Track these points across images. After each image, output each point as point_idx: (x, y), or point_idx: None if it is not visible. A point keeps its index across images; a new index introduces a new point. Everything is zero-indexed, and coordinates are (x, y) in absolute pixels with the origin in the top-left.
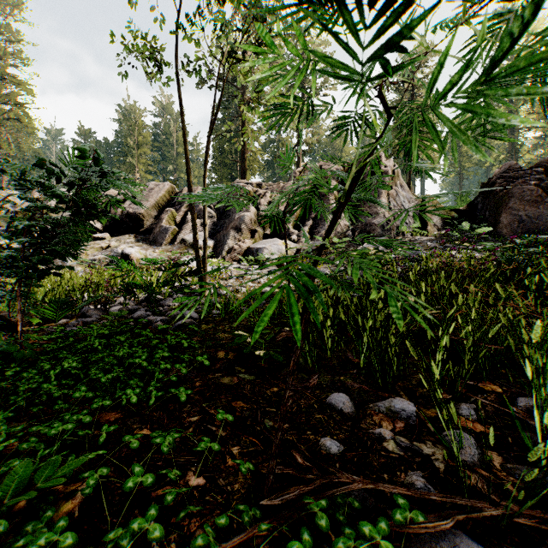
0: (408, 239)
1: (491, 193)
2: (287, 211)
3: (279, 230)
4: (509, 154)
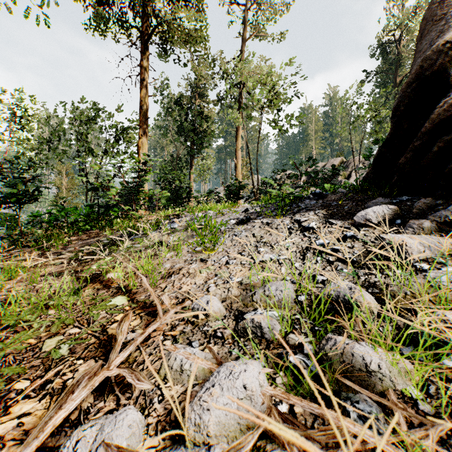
0: None
1: None
2: None
3: None
4: None
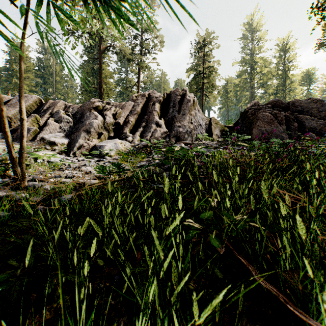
0: (202, 142)
1: (246, 117)
2: (126, 121)
3: (120, 134)
4: (250, 100)
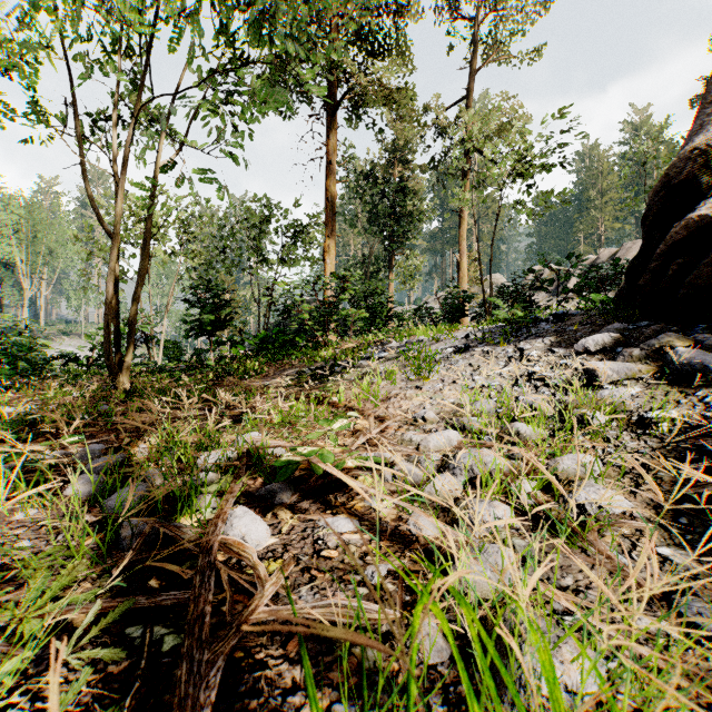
0: None
1: None
2: None
3: None
4: None
